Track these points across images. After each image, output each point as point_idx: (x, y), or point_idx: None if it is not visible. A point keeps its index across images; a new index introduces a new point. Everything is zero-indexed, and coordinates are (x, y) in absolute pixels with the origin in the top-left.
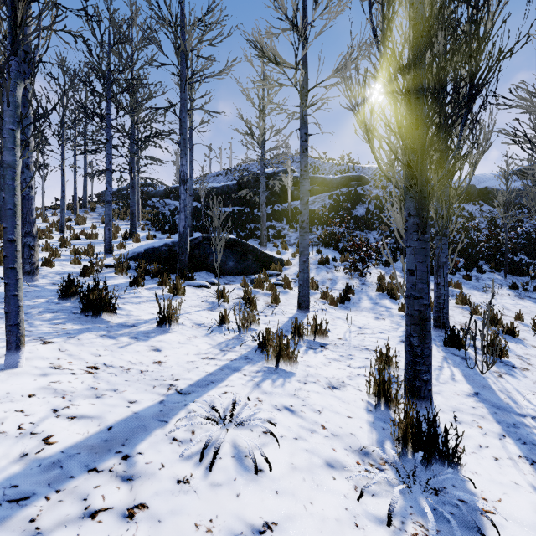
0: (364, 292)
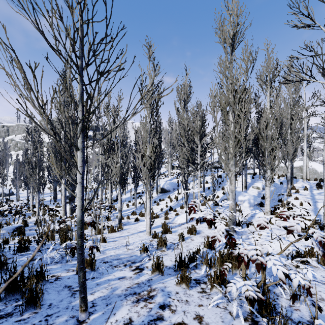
0: (269, 271)
